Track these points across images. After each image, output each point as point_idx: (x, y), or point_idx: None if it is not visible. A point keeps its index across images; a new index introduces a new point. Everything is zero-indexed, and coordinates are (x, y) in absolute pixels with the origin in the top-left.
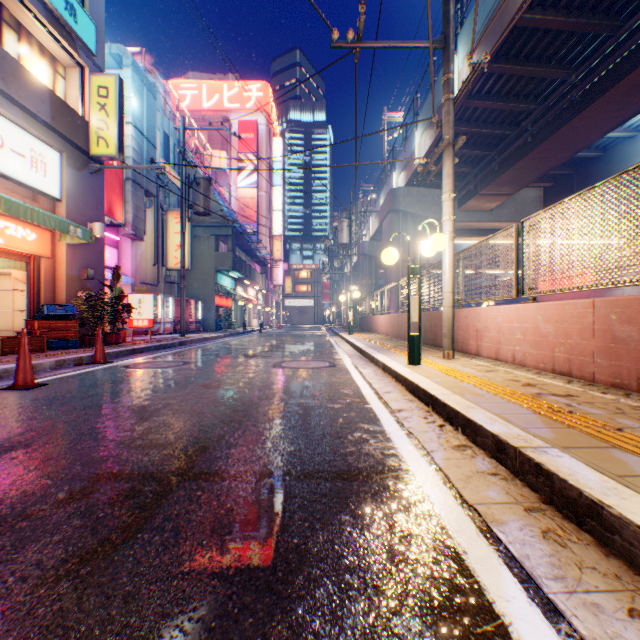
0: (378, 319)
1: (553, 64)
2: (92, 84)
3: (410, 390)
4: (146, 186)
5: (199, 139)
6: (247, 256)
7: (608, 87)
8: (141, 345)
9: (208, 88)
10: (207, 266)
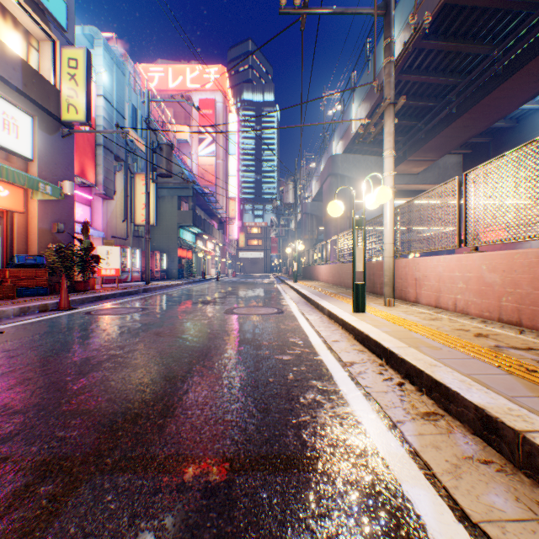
0: (320, 269)
1: (477, 41)
2: (63, 56)
3: (359, 339)
4: (116, 151)
5: (165, 114)
6: (206, 214)
7: (528, 60)
8: (107, 292)
9: (173, 71)
10: (171, 223)
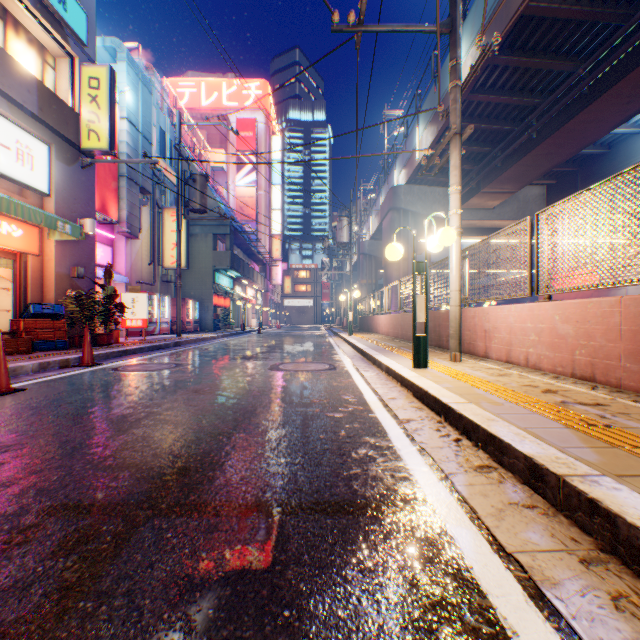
0: (379, 319)
1: (560, 56)
2: (83, 75)
3: (418, 396)
4: (141, 183)
5: (197, 137)
6: (246, 255)
7: (618, 79)
8: (133, 346)
9: (206, 86)
10: (205, 265)
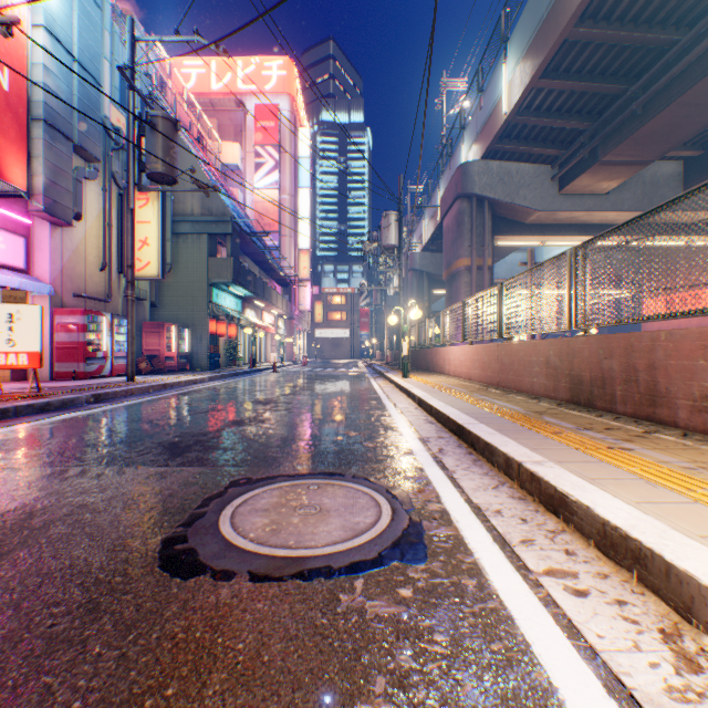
0: (448, 353)
1: None
2: None
3: None
4: (78, 139)
5: (206, 128)
6: (262, 271)
7: None
8: None
9: (218, 66)
10: (197, 277)
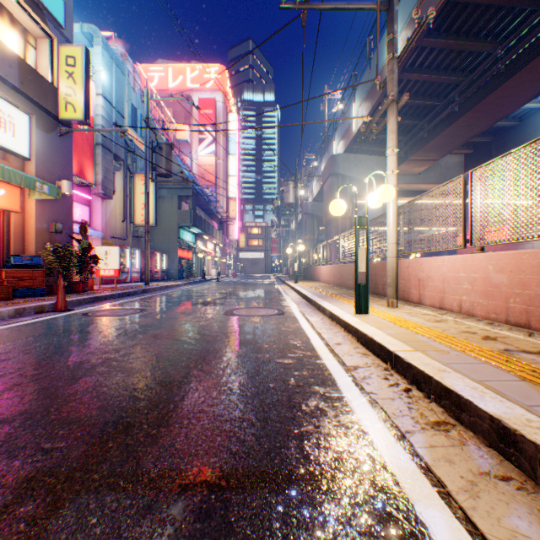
0: (321, 269)
1: (480, 38)
2: (61, 54)
3: (362, 342)
4: (115, 151)
5: (165, 114)
6: (206, 215)
7: (532, 58)
8: (105, 293)
9: (173, 71)
10: (170, 223)
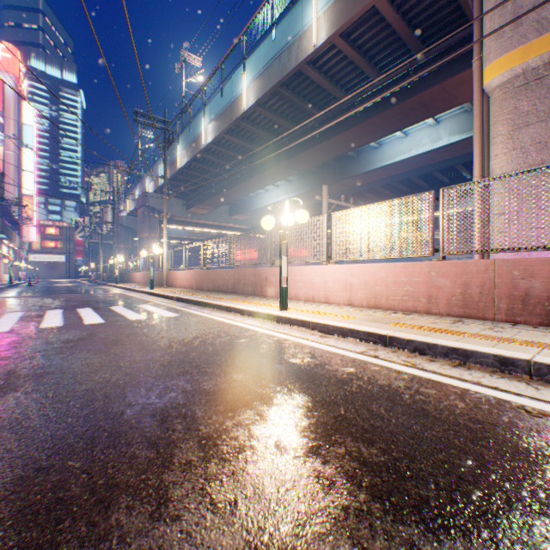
0: (137, 274)
1: (218, 168)
2: None
3: (150, 294)
4: None
5: None
6: None
7: (235, 186)
8: None
9: None
10: None
